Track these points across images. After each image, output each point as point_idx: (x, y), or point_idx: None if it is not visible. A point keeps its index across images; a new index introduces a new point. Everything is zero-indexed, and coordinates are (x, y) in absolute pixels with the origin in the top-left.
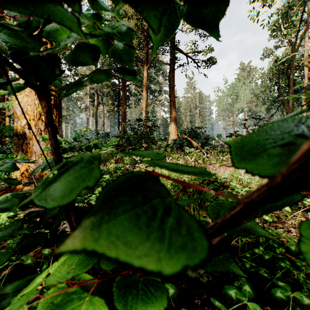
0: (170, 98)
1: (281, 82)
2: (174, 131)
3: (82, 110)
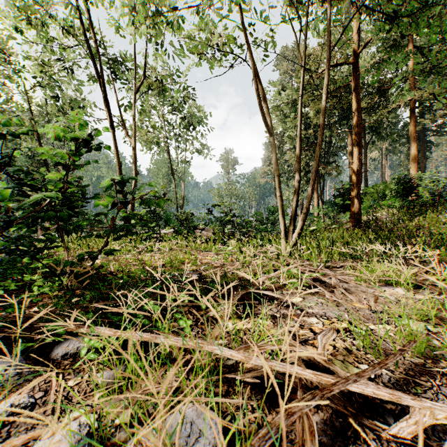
0: None
1: None
2: None
3: None
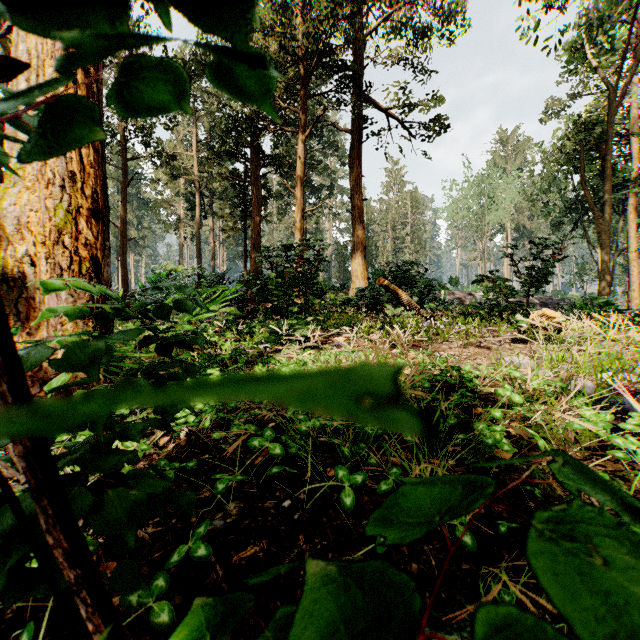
0: (352, 201)
1: (587, 168)
2: (360, 271)
3: (169, 227)
